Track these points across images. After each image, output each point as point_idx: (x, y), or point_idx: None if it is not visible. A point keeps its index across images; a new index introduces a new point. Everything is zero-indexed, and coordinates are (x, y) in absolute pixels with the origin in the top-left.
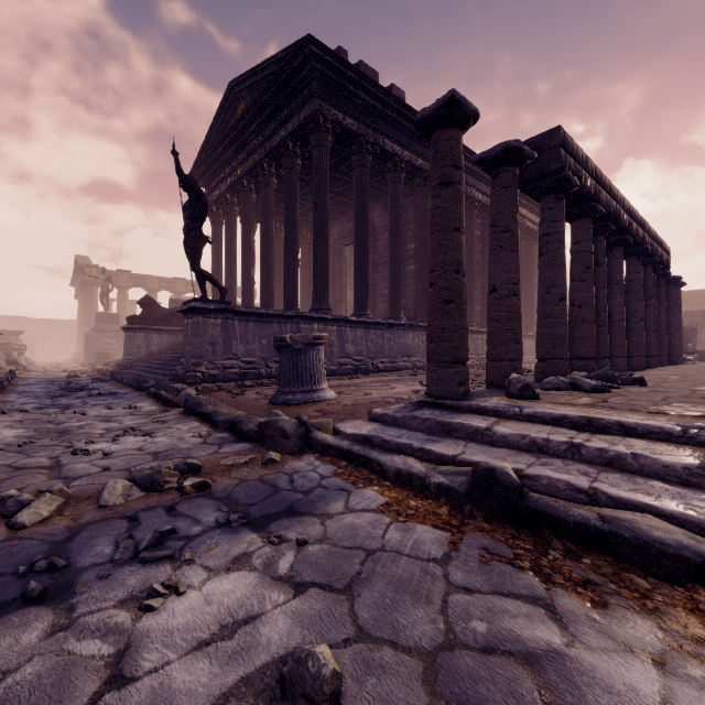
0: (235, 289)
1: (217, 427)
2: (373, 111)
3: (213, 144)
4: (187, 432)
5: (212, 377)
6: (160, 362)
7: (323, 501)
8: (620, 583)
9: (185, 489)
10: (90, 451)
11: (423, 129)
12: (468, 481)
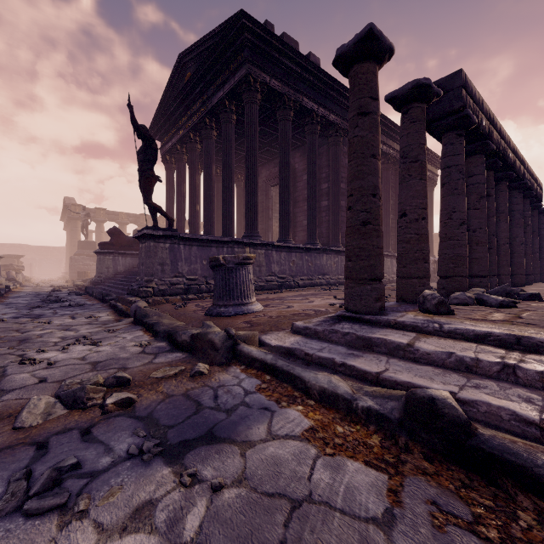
0: (184, 221)
1: (157, 337)
2: (294, 75)
3: (166, 106)
4: (130, 341)
5: (161, 291)
6: (123, 279)
7: (245, 423)
8: None
9: (107, 407)
10: (37, 360)
11: (342, 65)
12: (401, 408)
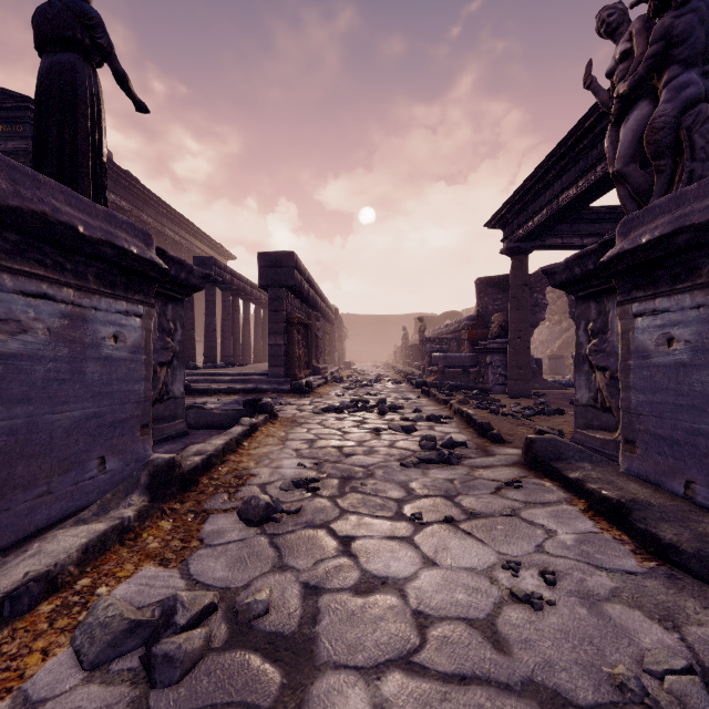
0: None
1: None
2: None
3: None
4: None
5: None
6: None
7: None
8: (208, 396)
9: None
10: None
11: None
12: None
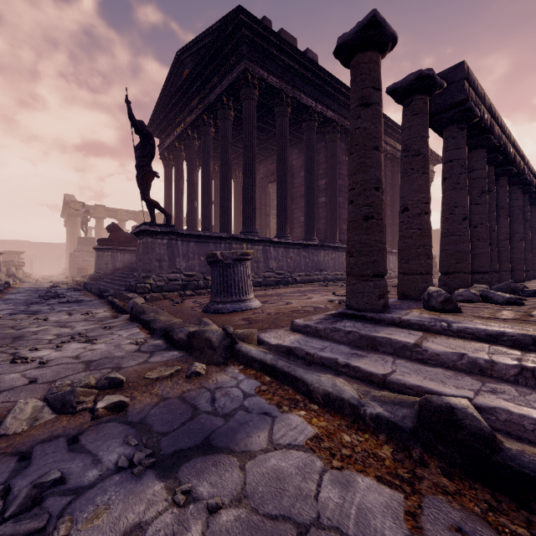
0: (182, 217)
1: (154, 334)
2: (292, 71)
3: (164, 103)
4: (126, 338)
5: (158, 287)
6: (121, 275)
7: (244, 431)
8: None
9: (97, 412)
10: (29, 359)
11: (343, 54)
12: (413, 416)
